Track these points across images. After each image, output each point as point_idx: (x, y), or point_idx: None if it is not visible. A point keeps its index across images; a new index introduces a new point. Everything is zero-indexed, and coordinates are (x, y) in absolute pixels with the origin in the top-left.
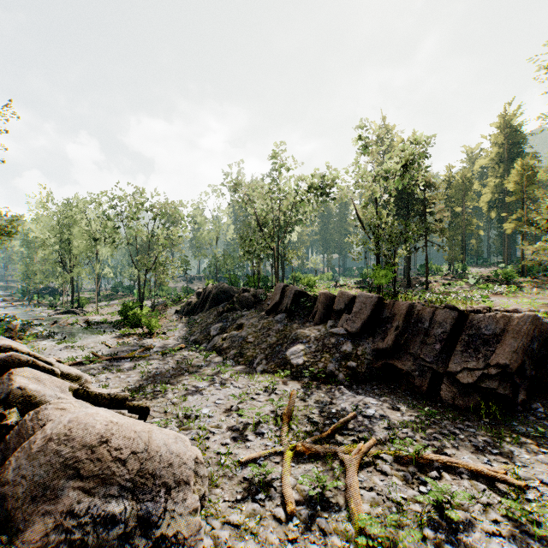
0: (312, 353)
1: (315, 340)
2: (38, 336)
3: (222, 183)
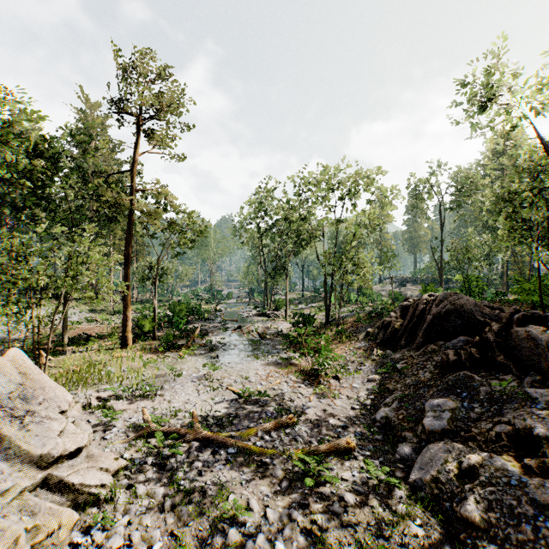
0: None
1: None
2: (205, 347)
3: (451, 102)
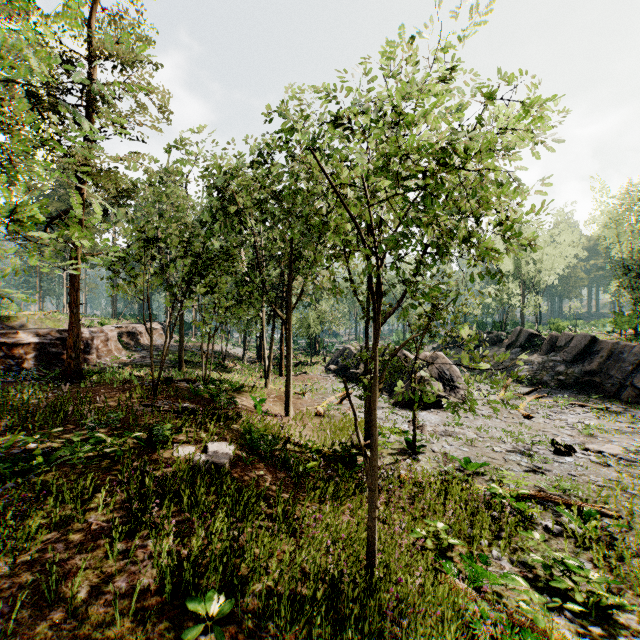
0: (534, 371)
1: (537, 364)
2: None
3: None
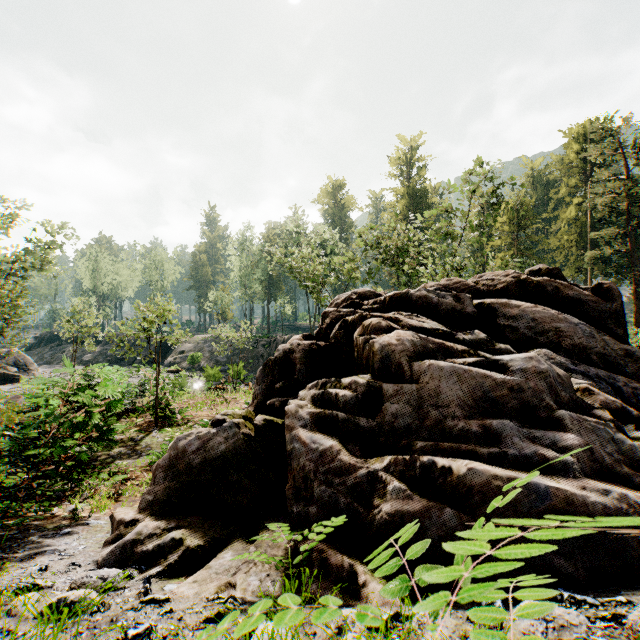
0: (95, 357)
1: (98, 352)
2: None
3: None
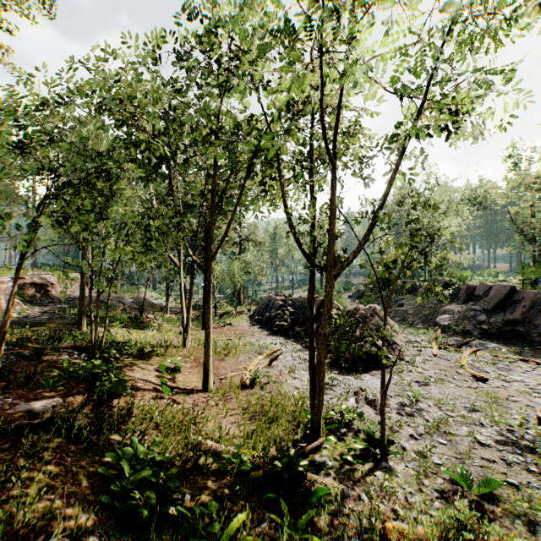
0: (455, 320)
1: (458, 313)
2: None
3: None
